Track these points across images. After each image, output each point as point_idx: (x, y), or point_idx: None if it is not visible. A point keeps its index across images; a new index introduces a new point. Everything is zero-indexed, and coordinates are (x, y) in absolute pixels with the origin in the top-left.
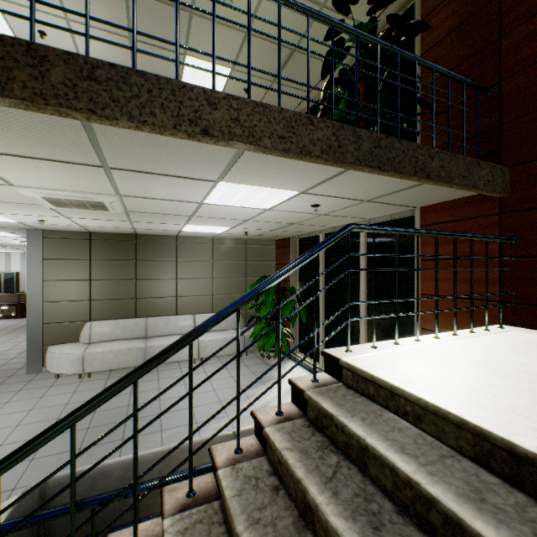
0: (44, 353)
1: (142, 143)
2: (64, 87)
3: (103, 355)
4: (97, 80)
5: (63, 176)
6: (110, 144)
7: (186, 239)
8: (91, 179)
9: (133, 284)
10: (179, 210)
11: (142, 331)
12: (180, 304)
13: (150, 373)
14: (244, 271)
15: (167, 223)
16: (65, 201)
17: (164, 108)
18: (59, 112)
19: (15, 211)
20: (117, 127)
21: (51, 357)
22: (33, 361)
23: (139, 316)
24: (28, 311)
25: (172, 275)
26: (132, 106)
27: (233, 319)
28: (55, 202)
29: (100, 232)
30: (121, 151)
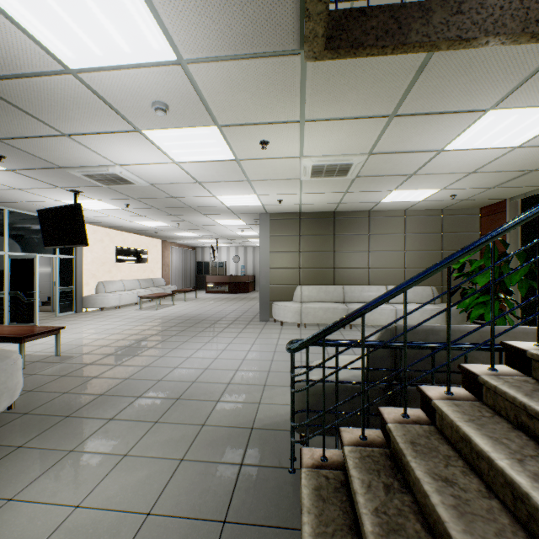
0: (269, 307)
1: (454, 72)
2: (439, 26)
3: (315, 310)
4: (461, 13)
5: (346, 137)
6: (422, 83)
7: (378, 213)
8: (366, 135)
9: (332, 256)
10: (407, 166)
11: (340, 297)
12: (372, 276)
13: (353, 331)
14: (439, 243)
15: (376, 191)
16: (323, 168)
17: (513, 18)
18: (432, 46)
19: (272, 191)
20: (448, 58)
21: (278, 309)
22: (263, 312)
23: (336, 284)
24: (260, 274)
25: (364, 248)
26: (487, 24)
27: (428, 293)
28: (315, 171)
29: (306, 212)
30: (424, 89)
